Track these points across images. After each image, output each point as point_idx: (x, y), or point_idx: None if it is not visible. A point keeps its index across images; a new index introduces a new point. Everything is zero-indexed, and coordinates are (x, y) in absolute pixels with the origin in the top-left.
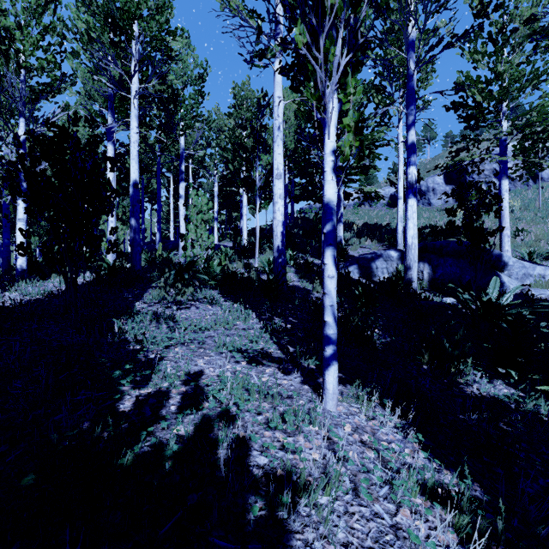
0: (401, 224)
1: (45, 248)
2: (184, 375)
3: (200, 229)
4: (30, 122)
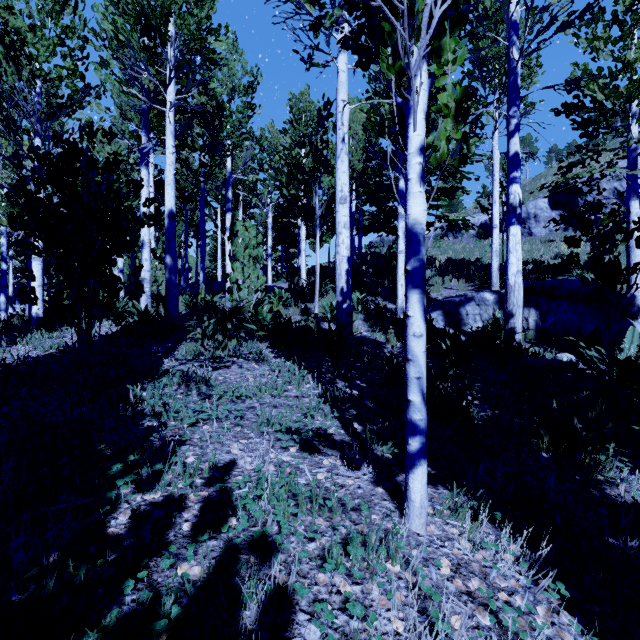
0: (497, 259)
1: (52, 292)
2: (208, 469)
3: (247, 267)
4: (59, 147)
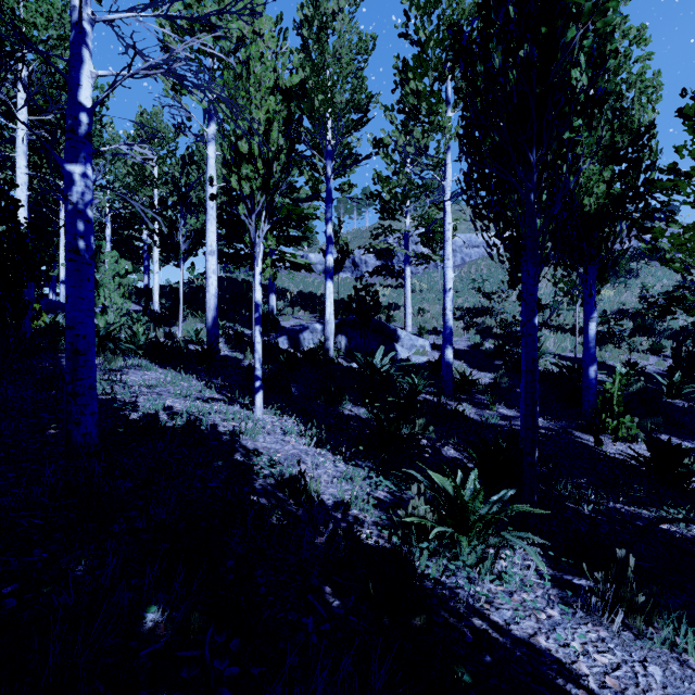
0: None
1: None
2: (161, 406)
3: (115, 294)
4: None
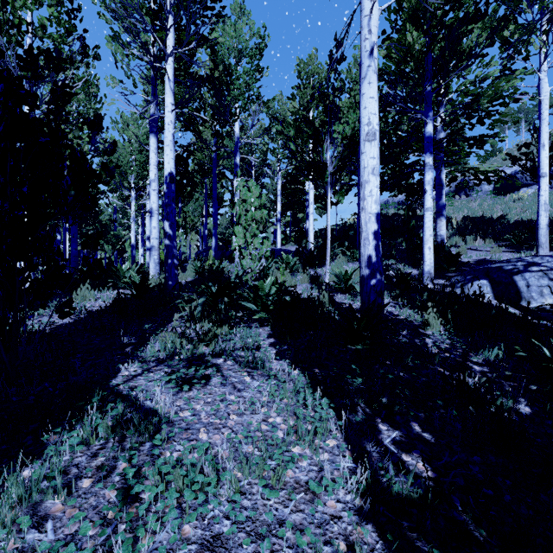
0: (546, 214)
1: None
2: None
3: (250, 232)
4: None
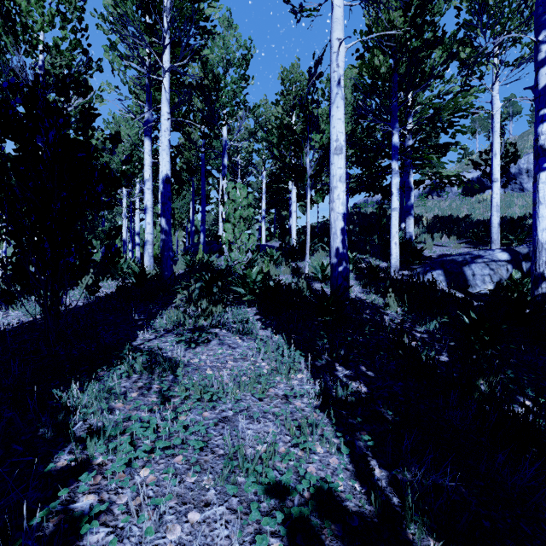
0: (497, 214)
1: (16, 259)
2: None
3: (238, 228)
4: None
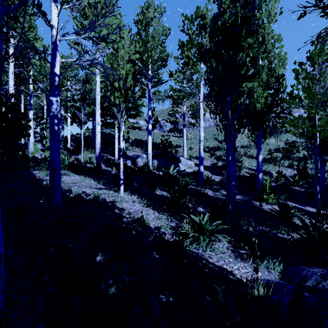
0: None
1: None
2: (81, 191)
3: None
4: None
